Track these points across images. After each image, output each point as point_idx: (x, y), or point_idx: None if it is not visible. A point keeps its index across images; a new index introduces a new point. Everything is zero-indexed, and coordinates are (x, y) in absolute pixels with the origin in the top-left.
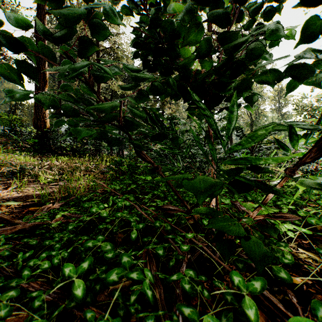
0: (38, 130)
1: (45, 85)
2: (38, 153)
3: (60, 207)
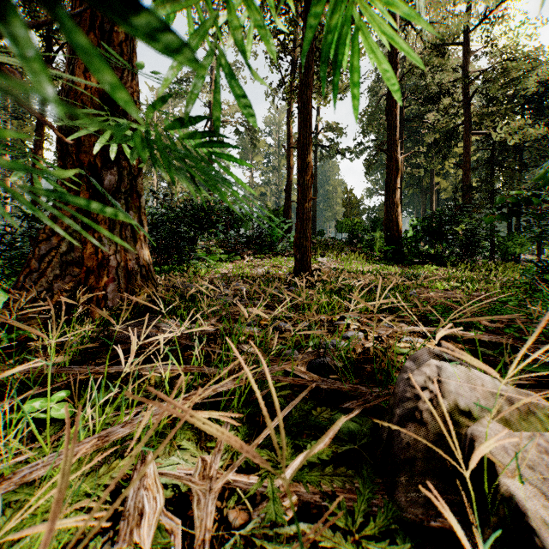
0: (390, 233)
1: (397, 176)
2: (394, 262)
3: (499, 301)
